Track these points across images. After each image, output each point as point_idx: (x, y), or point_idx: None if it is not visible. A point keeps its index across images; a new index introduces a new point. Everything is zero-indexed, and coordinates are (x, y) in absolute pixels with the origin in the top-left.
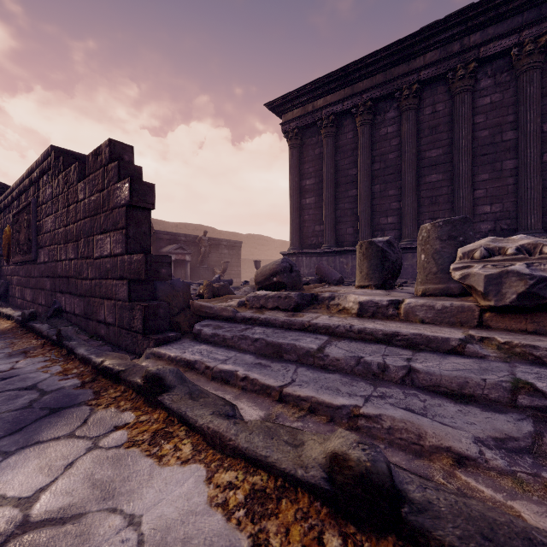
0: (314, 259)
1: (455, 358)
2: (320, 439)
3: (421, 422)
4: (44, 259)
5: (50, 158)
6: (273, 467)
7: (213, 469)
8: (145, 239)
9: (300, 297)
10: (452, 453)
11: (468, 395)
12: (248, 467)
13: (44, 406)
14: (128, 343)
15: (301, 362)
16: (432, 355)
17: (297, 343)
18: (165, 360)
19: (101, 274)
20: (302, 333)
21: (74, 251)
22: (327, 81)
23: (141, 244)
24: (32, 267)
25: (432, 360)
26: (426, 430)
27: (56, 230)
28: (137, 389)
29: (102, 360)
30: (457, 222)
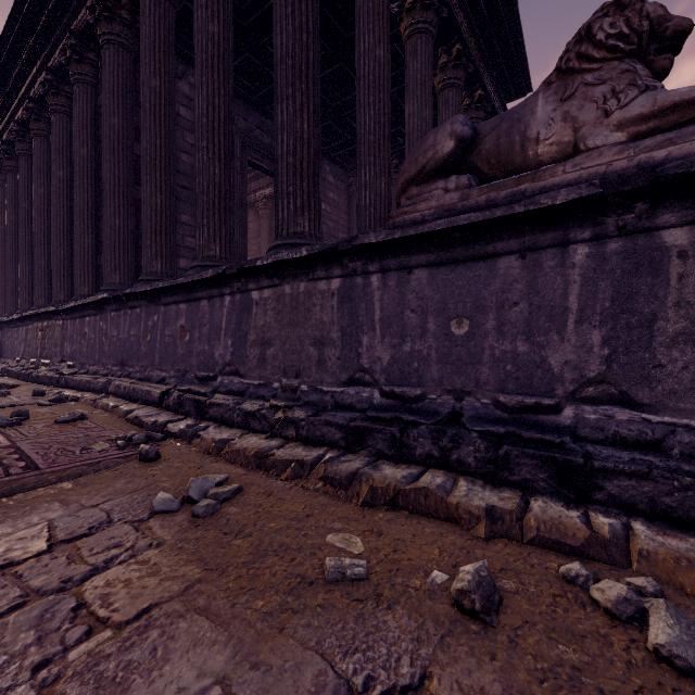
0: None
1: None
2: None
3: None
4: None
5: None
6: None
7: None
8: None
9: None
10: None
11: None
12: None
13: None
14: None
15: None
16: None
17: None
18: None
19: None
20: None
21: None
22: None
23: None
24: None
25: None
26: None
27: None
28: None
29: None
30: None
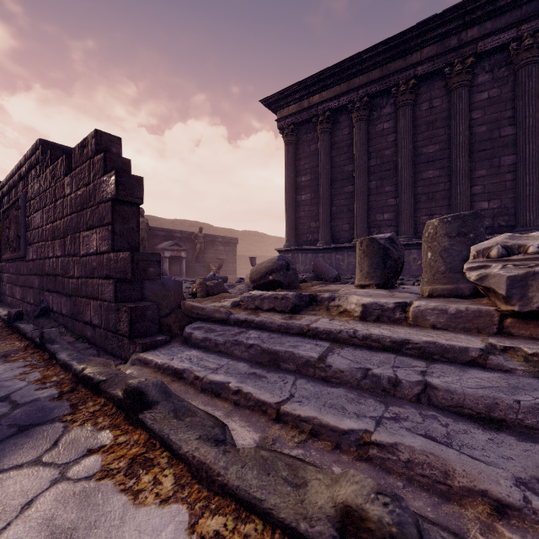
0: (309, 256)
1: (477, 372)
2: (327, 479)
3: (447, 455)
4: (32, 256)
5: (38, 152)
6: (269, 514)
7: (197, 512)
8: (133, 236)
9: (298, 297)
10: (489, 498)
11: (499, 419)
12: (239, 510)
13: (12, 422)
14: (114, 346)
15: (300, 373)
16: (450, 368)
17: (295, 350)
18: (151, 367)
19: (87, 273)
20: (301, 339)
21: (61, 248)
22: (323, 77)
23: (129, 240)
24: (21, 264)
25: (451, 374)
26: (453, 466)
27: (44, 226)
28: (117, 403)
29: (83, 367)
30: (467, 218)
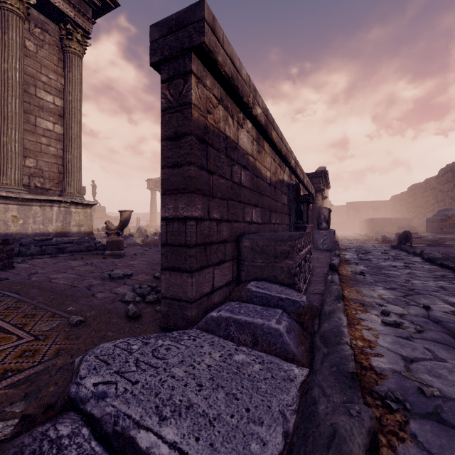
0: None
1: None
2: None
3: None
4: None
5: None
6: None
7: None
8: None
9: None
10: None
11: None
12: None
13: None
14: None
15: None
16: None
17: None
18: None
19: None
20: None
21: None
22: None
23: None
24: None
25: None
26: None
27: None
28: None
29: None
30: None
